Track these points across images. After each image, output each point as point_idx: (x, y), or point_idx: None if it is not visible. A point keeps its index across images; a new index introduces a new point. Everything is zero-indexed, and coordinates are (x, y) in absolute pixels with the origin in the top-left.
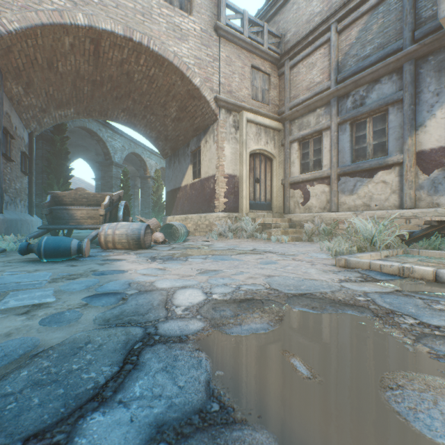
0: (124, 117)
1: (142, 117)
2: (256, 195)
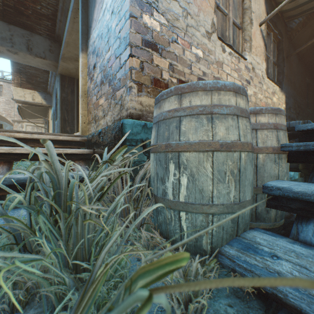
0: None
1: (1, 119)
2: None
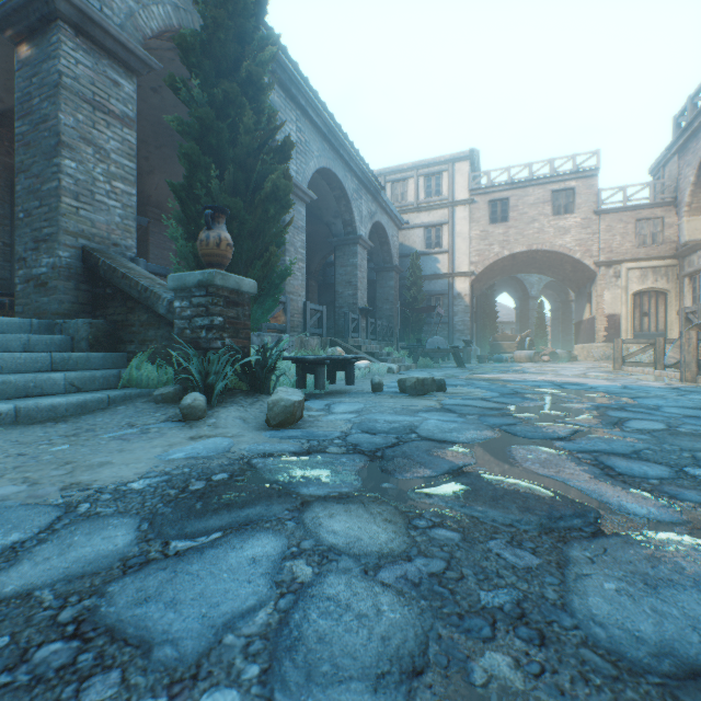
0: (533, 270)
1: (547, 270)
2: (642, 327)
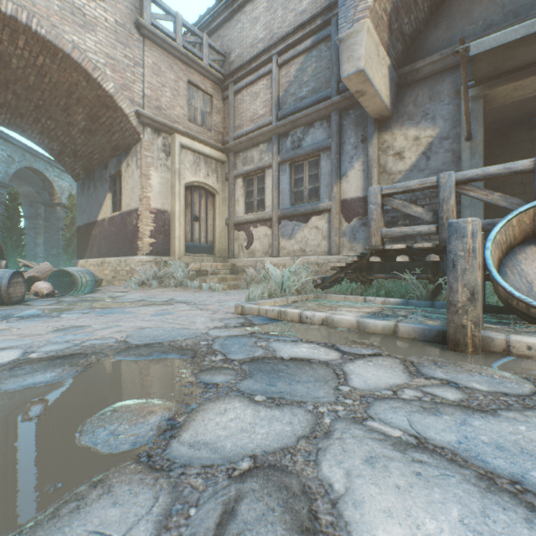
0: (2, 115)
1: (33, 120)
2: (194, 235)
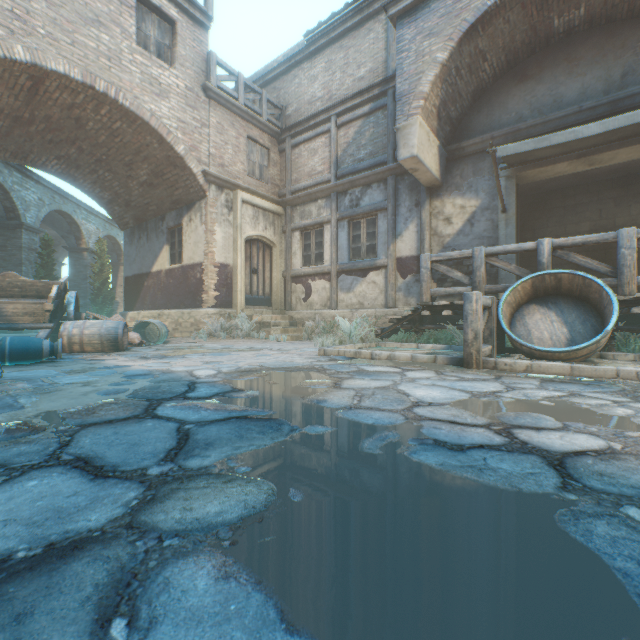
0: (57, 165)
1: (90, 171)
2: (253, 288)
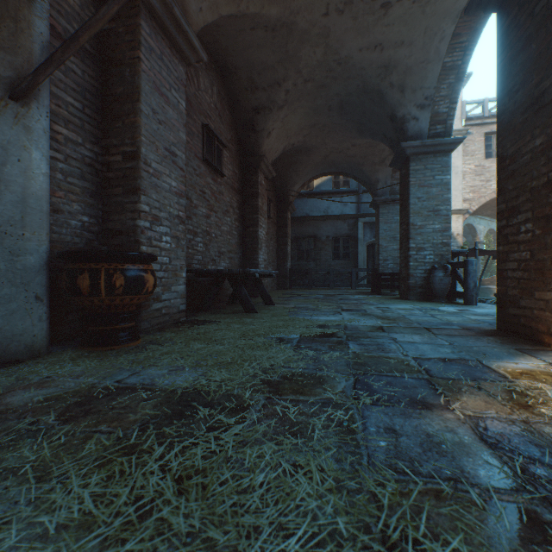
0: (488, 212)
1: None
2: None
